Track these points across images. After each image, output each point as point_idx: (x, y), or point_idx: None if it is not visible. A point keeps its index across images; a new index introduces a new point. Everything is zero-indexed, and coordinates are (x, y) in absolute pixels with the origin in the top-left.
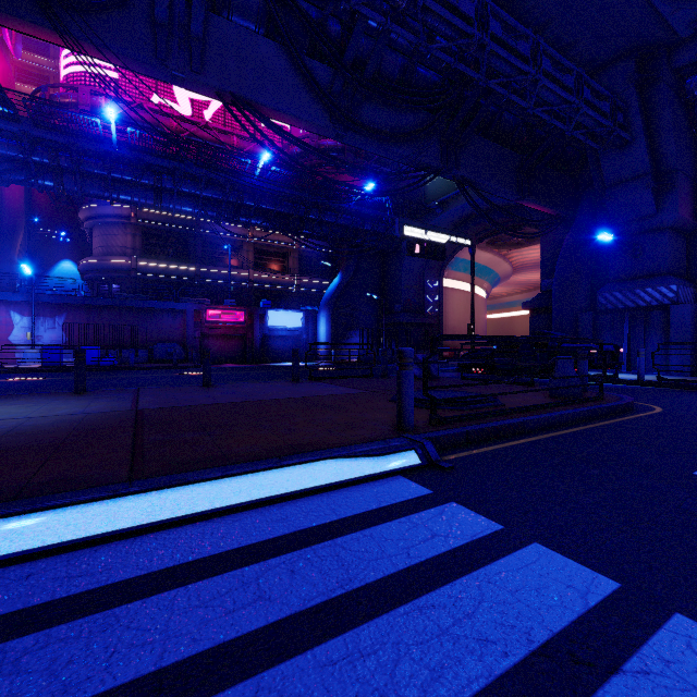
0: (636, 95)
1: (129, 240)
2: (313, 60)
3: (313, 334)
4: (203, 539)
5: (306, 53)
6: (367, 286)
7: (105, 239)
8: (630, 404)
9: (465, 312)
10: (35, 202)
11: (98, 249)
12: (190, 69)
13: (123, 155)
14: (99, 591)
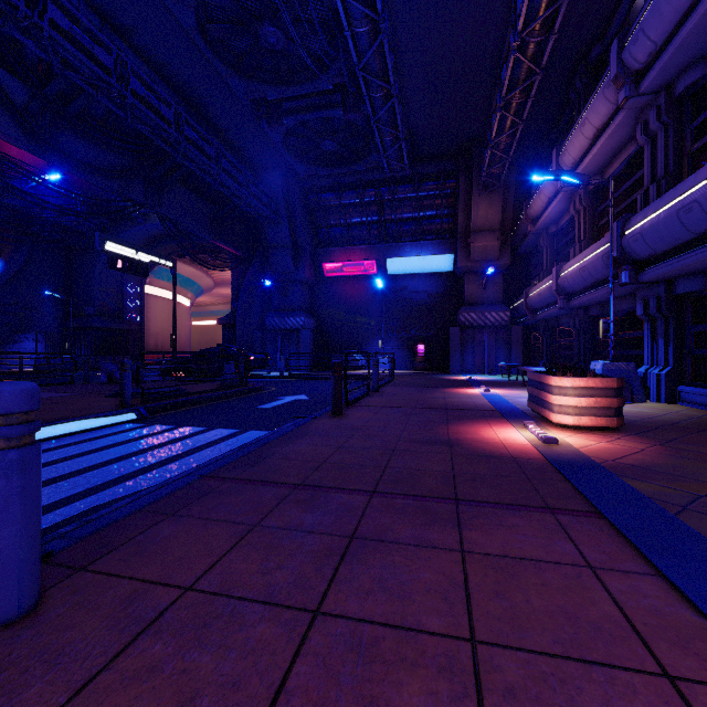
0: (283, 196)
1: None
2: (2, 70)
3: None
4: None
5: None
6: (46, 282)
7: None
8: (260, 387)
9: (169, 319)
10: None
11: None
12: None
13: None
14: None
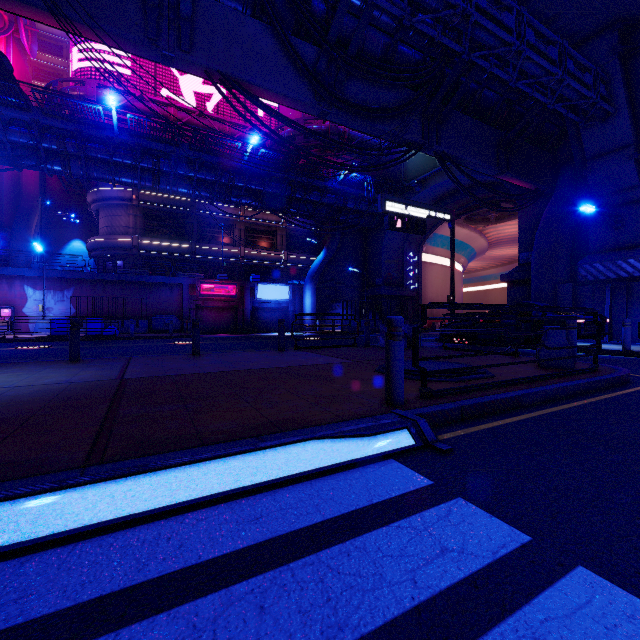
0: (619, 66)
1: (131, 220)
2: (298, 39)
3: (299, 306)
4: (156, 548)
5: (292, 33)
6: (350, 261)
7: (109, 219)
8: (627, 376)
9: (443, 285)
10: (49, 187)
11: (104, 229)
12: (179, 48)
13: (124, 140)
14: (1, 638)
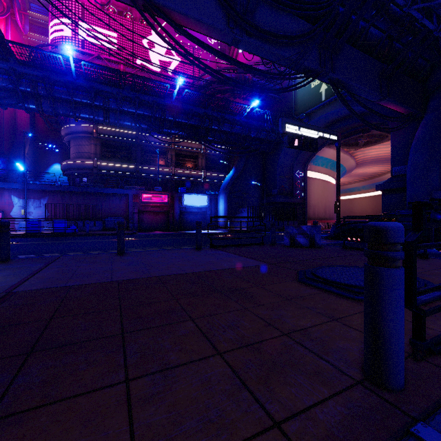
0: None
1: (92, 148)
2: None
3: (214, 211)
4: None
5: None
6: (252, 177)
7: (77, 147)
8: None
9: (322, 194)
10: (37, 126)
11: (73, 155)
12: None
13: (81, 84)
14: None
